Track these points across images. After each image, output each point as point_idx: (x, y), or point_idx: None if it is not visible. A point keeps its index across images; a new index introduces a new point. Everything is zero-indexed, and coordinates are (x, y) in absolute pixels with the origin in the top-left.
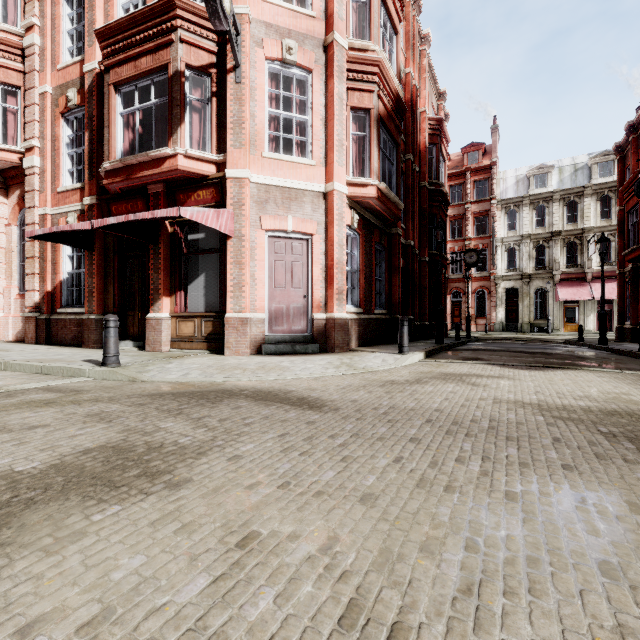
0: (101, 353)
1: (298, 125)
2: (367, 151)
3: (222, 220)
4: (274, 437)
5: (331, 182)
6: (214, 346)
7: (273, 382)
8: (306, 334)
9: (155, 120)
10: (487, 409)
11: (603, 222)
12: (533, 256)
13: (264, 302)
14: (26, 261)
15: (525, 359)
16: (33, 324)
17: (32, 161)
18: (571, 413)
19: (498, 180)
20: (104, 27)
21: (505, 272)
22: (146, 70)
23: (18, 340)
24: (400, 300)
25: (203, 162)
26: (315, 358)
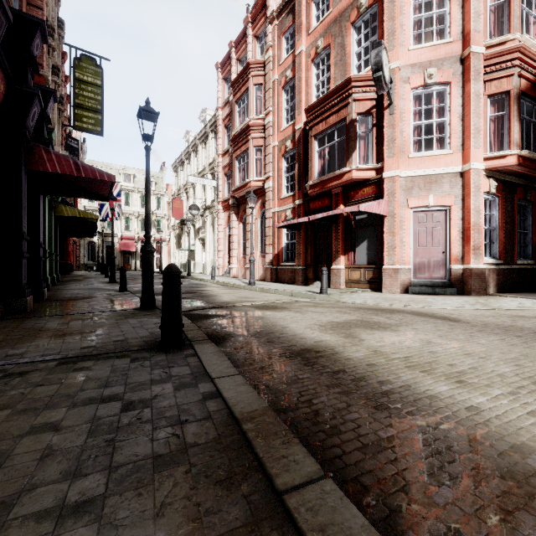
0: (308, 288)
1: (437, 126)
2: (506, 127)
3: (381, 207)
4: (431, 326)
5: (467, 163)
6: (374, 286)
7: (422, 309)
8: (444, 280)
9: (337, 151)
10: None
11: None
12: None
13: (410, 258)
14: (266, 238)
15: None
16: (269, 271)
17: (269, 184)
18: None
19: None
20: (309, 106)
21: None
22: (333, 124)
23: (261, 280)
24: None
25: (367, 170)
26: (453, 298)
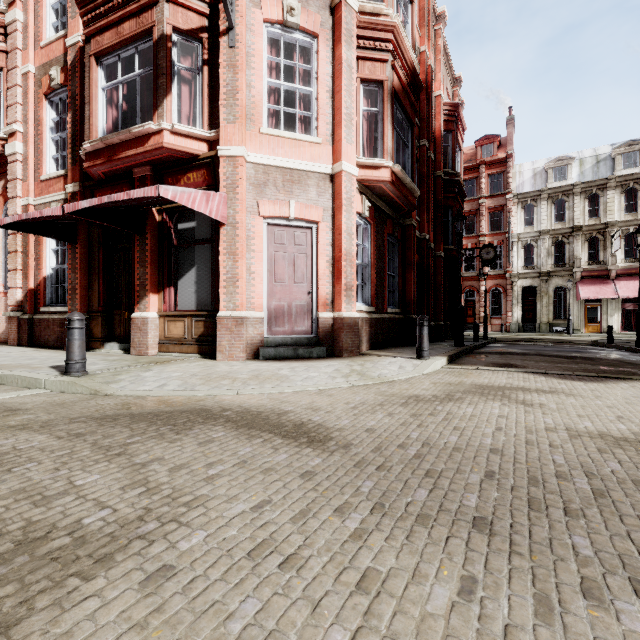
0: None
1: (301, 98)
2: (380, 129)
3: (213, 204)
4: (245, 511)
5: (339, 162)
6: (206, 349)
7: (266, 397)
8: (310, 336)
9: (140, 94)
10: (568, 450)
11: (628, 216)
12: (552, 253)
13: (262, 299)
14: (8, 256)
15: (568, 366)
16: (15, 324)
17: (14, 147)
18: None
19: (514, 173)
20: None
21: (522, 270)
22: (129, 36)
23: (2, 341)
24: (415, 298)
25: (193, 139)
26: (320, 364)
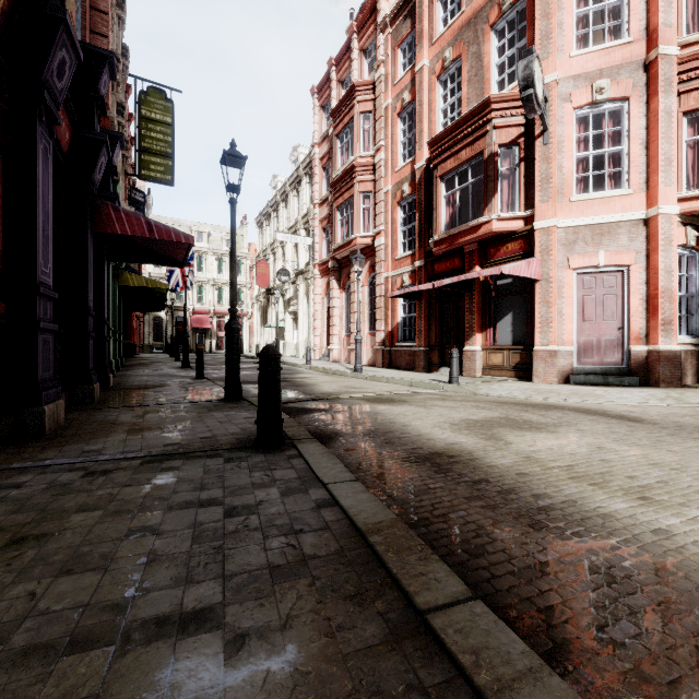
0: (432, 376)
1: (610, 157)
2: None
3: (532, 268)
4: (602, 427)
5: (654, 207)
6: (521, 374)
7: (589, 404)
8: (621, 367)
9: (471, 195)
10: None
11: None
12: None
13: (572, 336)
14: (376, 310)
15: None
16: (380, 354)
17: (380, 241)
18: None
19: None
20: (434, 137)
21: None
22: (465, 160)
23: (369, 365)
24: None
25: (512, 220)
26: (633, 390)
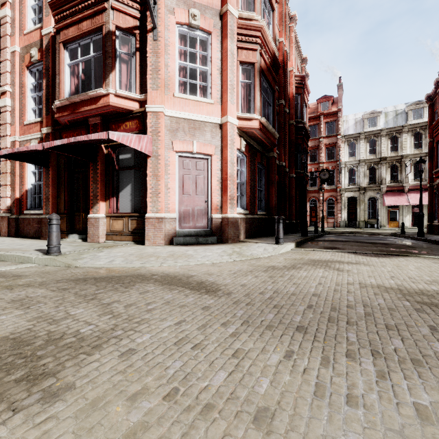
0: None
1: (201, 74)
2: (252, 94)
3: (143, 143)
4: (171, 325)
5: (225, 116)
6: (138, 238)
7: (179, 267)
8: (207, 229)
9: (93, 69)
10: (357, 294)
11: (416, 151)
12: (367, 174)
13: (175, 205)
14: (1, 175)
15: (371, 248)
16: (6, 222)
17: (5, 102)
18: (431, 298)
19: (342, 122)
20: None
21: (347, 186)
22: (86, 31)
23: None
24: (275, 205)
25: (129, 100)
26: (213, 247)
